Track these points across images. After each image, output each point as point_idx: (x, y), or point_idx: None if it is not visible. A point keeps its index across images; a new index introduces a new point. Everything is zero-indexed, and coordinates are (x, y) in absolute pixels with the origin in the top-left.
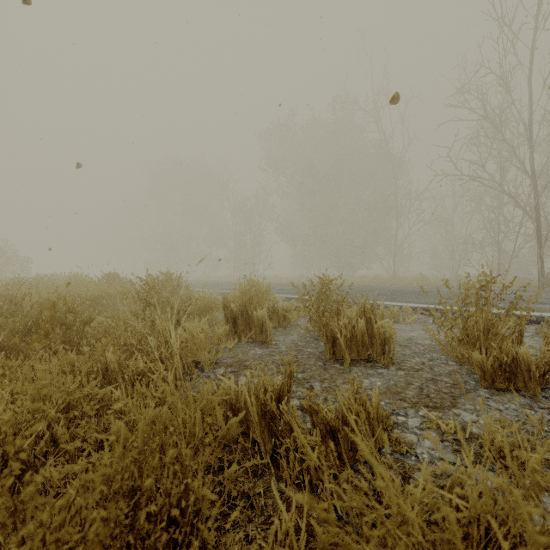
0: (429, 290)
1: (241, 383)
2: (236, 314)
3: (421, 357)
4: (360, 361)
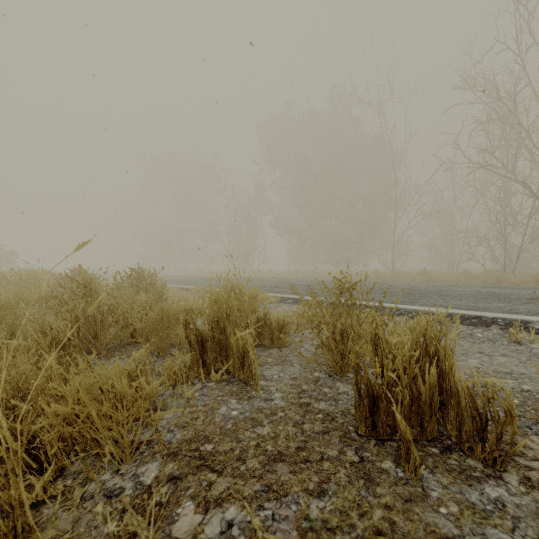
0: (449, 289)
1: (179, 533)
2: (205, 335)
3: (537, 431)
4: (429, 447)
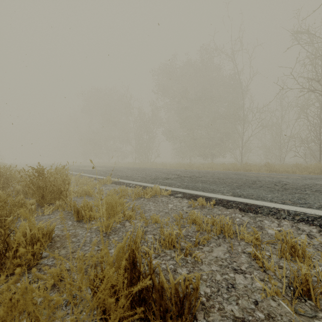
0: (316, 184)
1: None
2: None
3: None
4: None
